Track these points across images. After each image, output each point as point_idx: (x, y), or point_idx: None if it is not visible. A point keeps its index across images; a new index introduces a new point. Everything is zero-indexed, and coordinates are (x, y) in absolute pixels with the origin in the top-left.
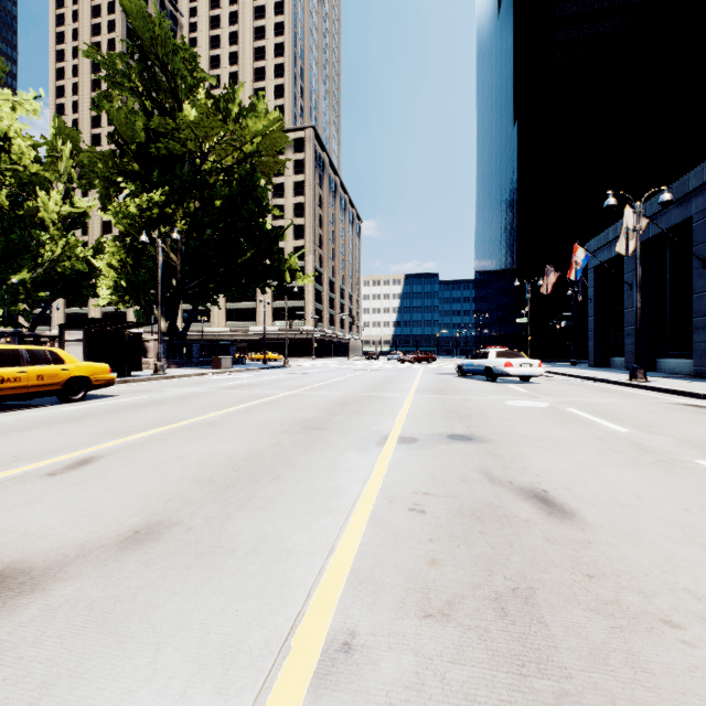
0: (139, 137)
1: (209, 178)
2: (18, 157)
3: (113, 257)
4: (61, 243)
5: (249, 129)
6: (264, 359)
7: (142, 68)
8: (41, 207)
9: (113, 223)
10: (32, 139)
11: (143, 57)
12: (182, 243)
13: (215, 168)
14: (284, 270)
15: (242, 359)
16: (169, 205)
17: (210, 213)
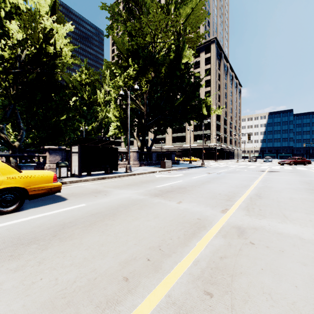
0: (126, 46)
1: (158, 56)
2: (64, 57)
3: (114, 110)
4: (104, 111)
5: (181, 16)
6: (189, 161)
7: (127, 9)
8: (98, 97)
9: (113, 92)
10: (72, 49)
11: (127, 3)
12: (146, 99)
13: (161, 49)
14: (202, 106)
15: (178, 161)
16: (138, 77)
17: (159, 77)
